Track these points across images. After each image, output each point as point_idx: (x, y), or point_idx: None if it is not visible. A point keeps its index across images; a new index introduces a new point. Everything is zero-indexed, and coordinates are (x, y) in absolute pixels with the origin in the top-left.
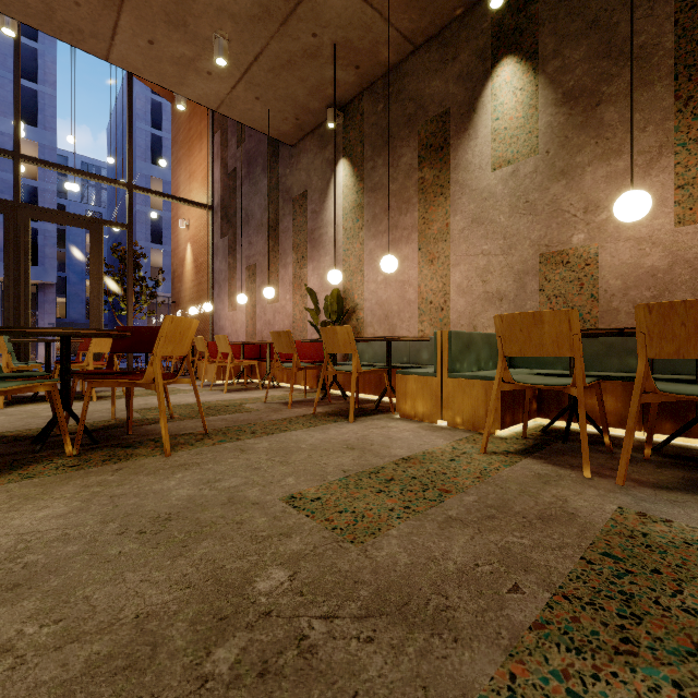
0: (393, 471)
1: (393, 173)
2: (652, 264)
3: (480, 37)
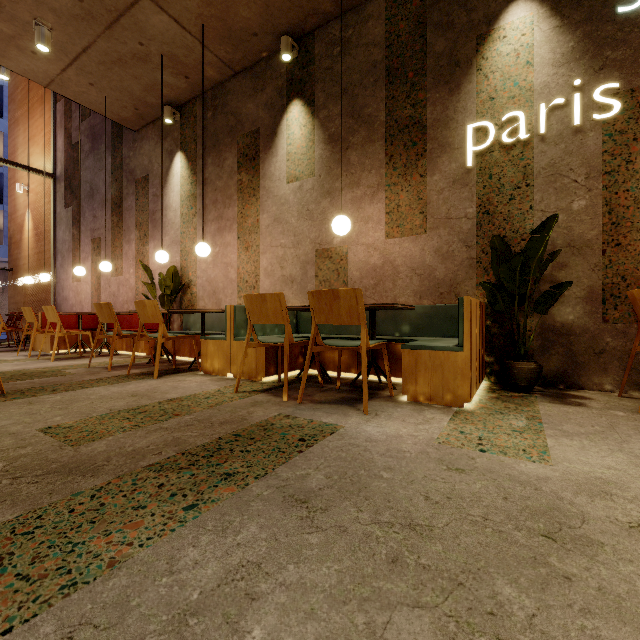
0: (151, 407)
1: (219, 172)
2: (374, 262)
3: (279, 79)
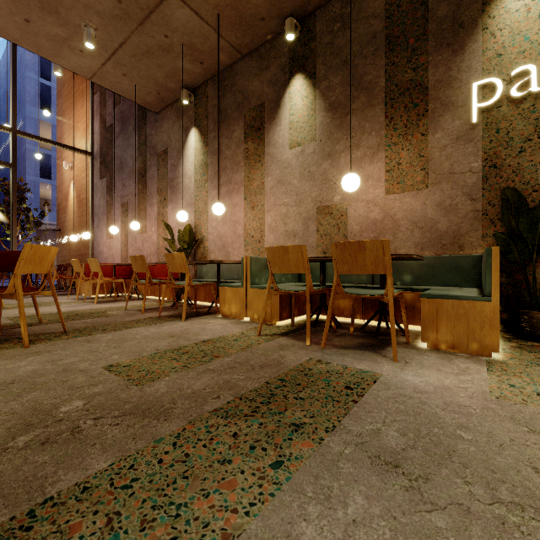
0: (191, 348)
1: (228, 143)
2: (374, 217)
3: (282, 57)
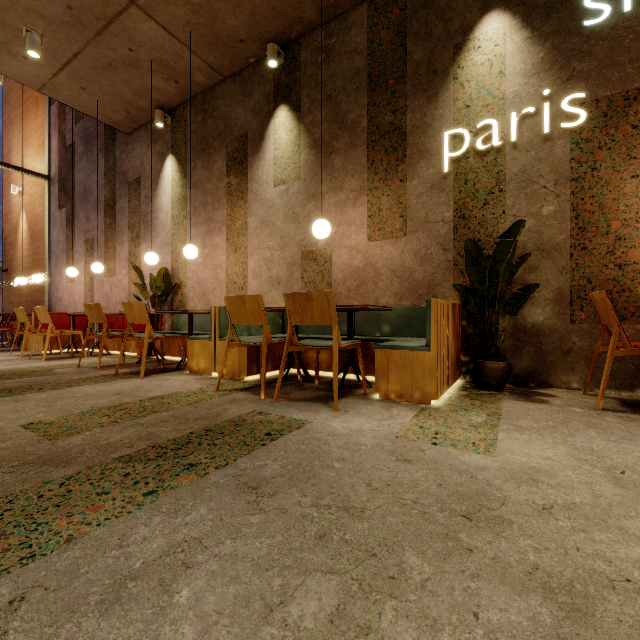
0: (132, 405)
1: (209, 175)
2: (357, 264)
3: (267, 84)
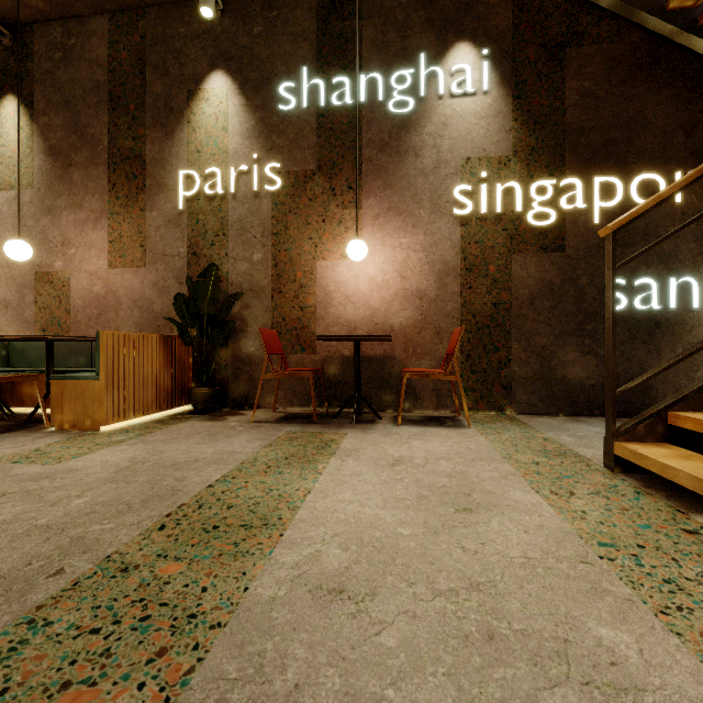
0: None
1: None
2: (98, 291)
3: None
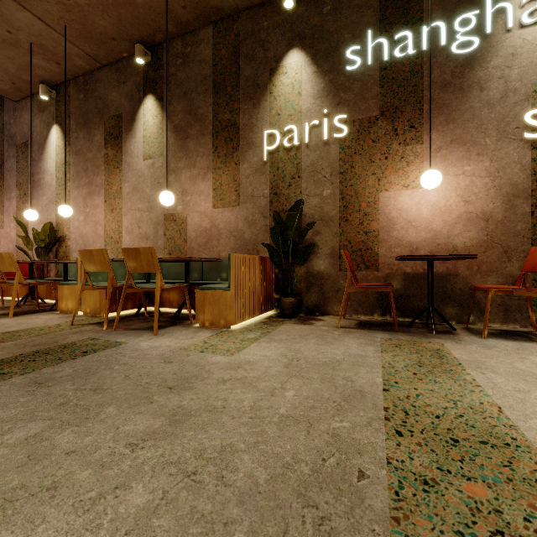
0: None
1: (89, 146)
2: (205, 226)
3: (137, 76)
